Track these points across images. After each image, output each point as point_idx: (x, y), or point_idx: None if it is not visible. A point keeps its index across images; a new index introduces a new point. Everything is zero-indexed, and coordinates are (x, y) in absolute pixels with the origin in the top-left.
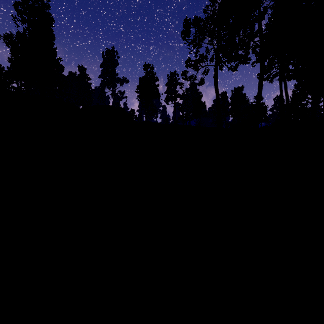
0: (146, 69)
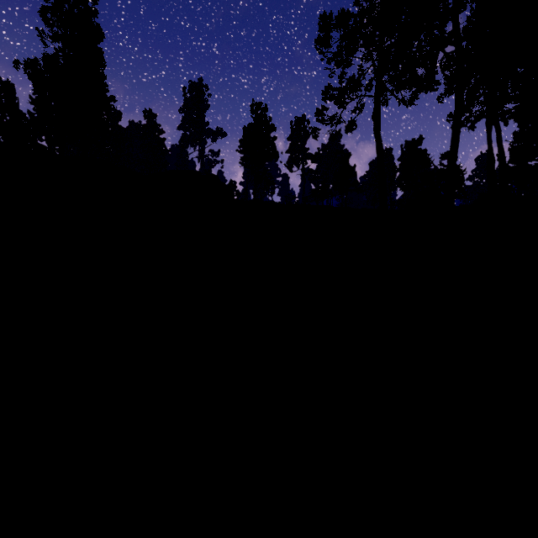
0: (254, 111)
